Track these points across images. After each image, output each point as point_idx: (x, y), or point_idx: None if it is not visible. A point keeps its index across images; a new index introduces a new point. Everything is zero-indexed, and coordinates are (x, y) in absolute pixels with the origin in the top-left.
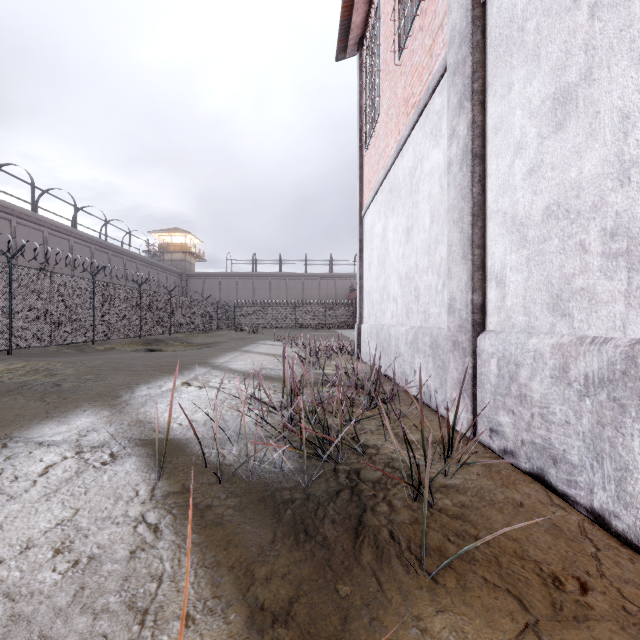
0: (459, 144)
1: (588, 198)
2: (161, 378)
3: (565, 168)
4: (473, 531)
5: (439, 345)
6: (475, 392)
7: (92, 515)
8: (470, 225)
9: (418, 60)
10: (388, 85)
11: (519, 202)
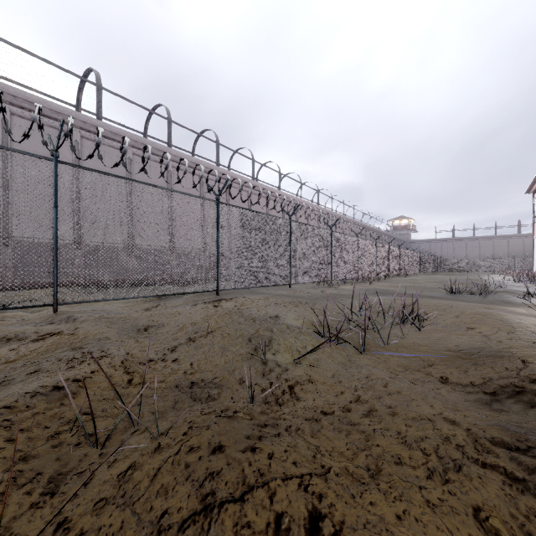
0: None
1: None
2: None
3: None
4: None
5: None
6: None
7: None
8: None
9: None
10: None
11: None
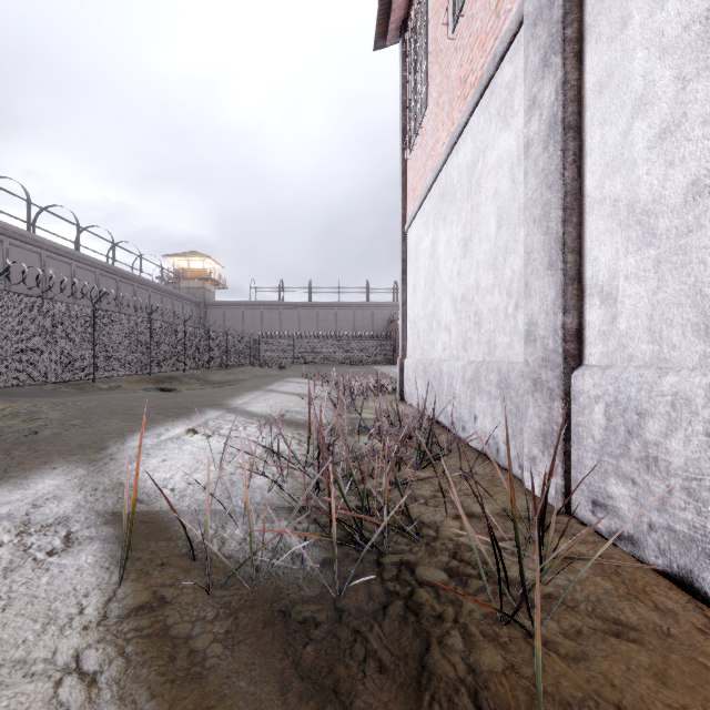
0: (543, 116)
1: None
2: (163, 424)
3: None
4: (611, 693)
5: (511, 384)
6: (568, 449)
7: None
8: (560, 222)
9: (479, 26)
10: (438, 68)
11: (641, 181)
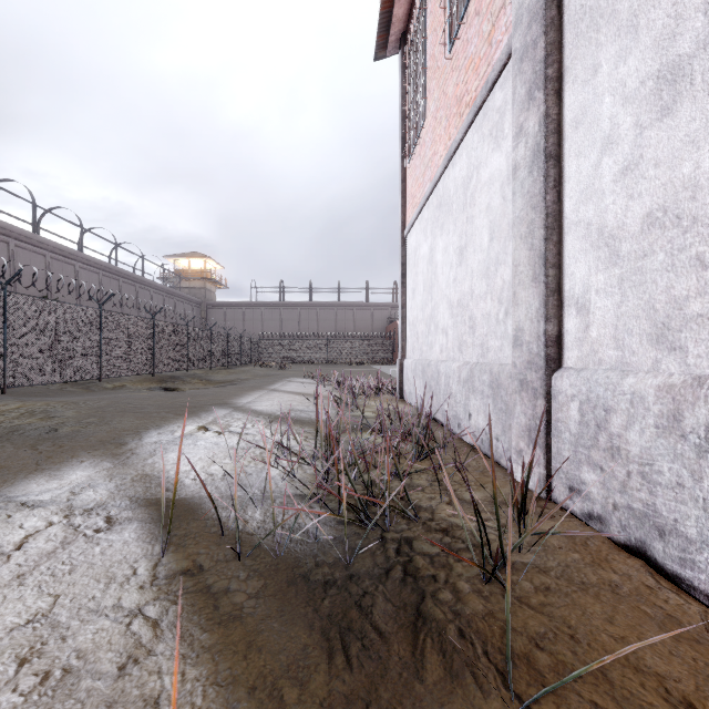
0: (528, 143)
1: (708, 199)
2: (174, 421)
3: (675, 163)
4: (567, 629)
5: (501, 384)
6: (549, 442)
7: (75, 605)
8: (543, 240)
9: (474, 50)
10: (436, 84)
11: (608, 209)
